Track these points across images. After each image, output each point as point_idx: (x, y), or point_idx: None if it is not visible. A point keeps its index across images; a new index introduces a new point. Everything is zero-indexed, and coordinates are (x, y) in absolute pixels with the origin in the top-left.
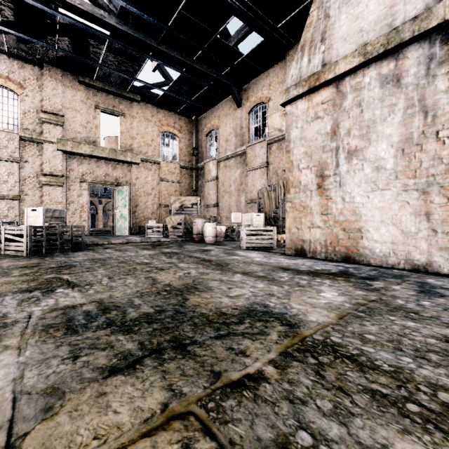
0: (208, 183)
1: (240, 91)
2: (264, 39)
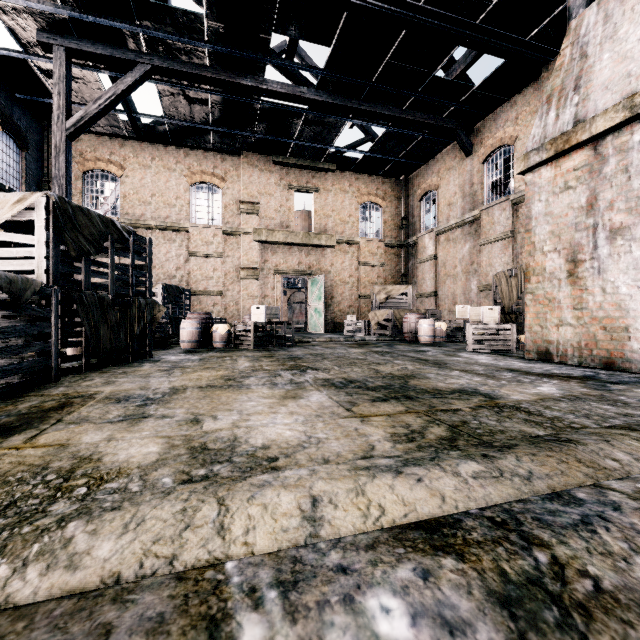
0: (423, 264)
1: (470, 133)
2: (506, 60)
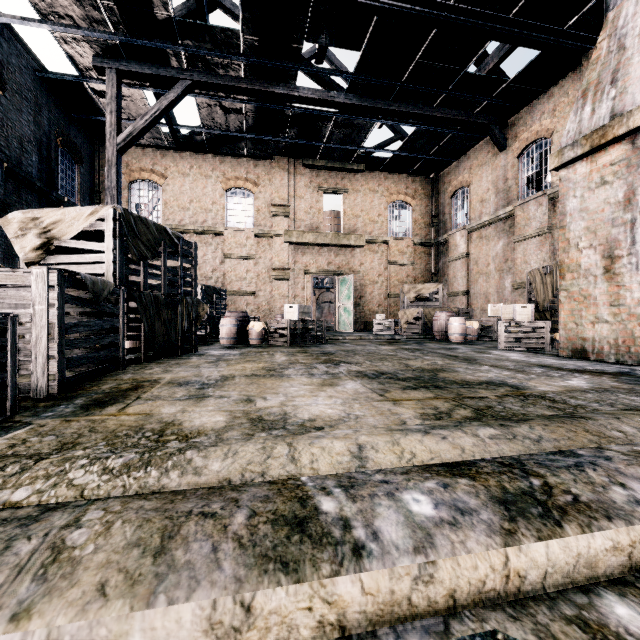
0: (454, 263)
1: (504, 127)
2: (542, 51)
